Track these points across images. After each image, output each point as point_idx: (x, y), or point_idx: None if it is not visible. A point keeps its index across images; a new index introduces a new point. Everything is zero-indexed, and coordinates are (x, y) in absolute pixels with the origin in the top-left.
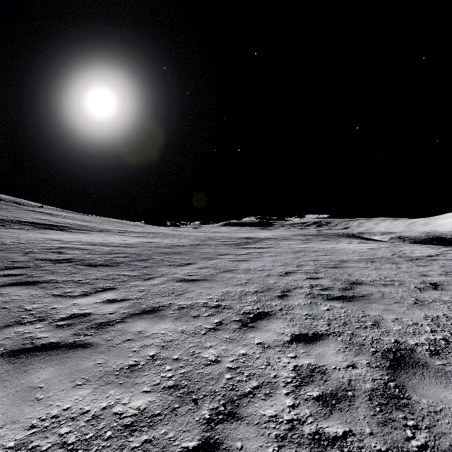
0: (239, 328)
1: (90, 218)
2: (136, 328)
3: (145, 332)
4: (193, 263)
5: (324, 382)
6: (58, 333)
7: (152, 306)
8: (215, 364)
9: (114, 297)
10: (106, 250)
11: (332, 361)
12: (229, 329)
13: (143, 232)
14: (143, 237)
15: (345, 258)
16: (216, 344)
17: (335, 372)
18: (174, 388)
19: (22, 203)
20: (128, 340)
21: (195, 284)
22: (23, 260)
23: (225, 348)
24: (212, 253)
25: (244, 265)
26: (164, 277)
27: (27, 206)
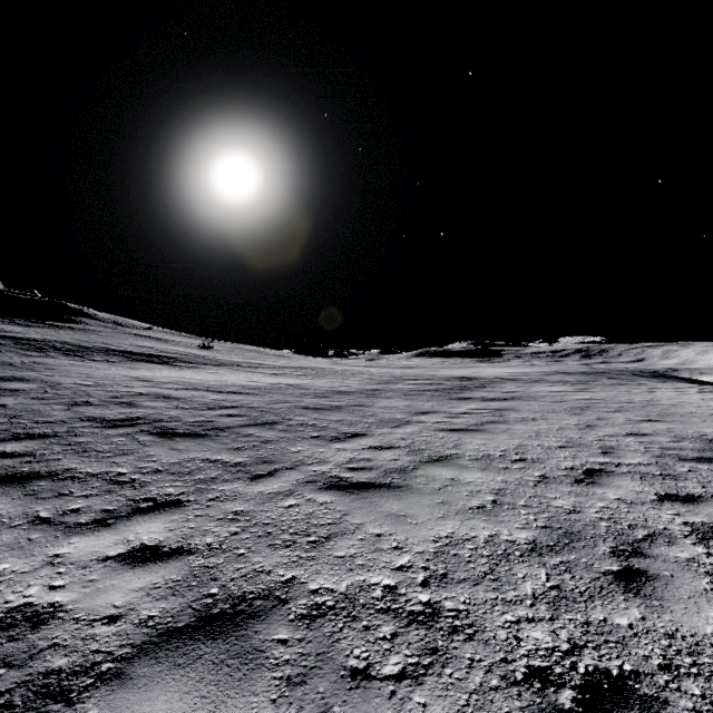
0: None
1: (214, 345)
2: None
3: None
4: (363, 434)
5: None
6: None
7: (238, 589)
8: None
9: (158, 539)
10: (211, 400)
11: None
12: None
13: (286, 367)
14: (285, 376)
15: (709, 430)
16: None
17: None
18: None
19: (125, 323)
20: None
21: (364, 502)
22: (58, 419)
23: None
24: (401, 409)
25: (474, 442)
26: (296, 473)
27: (131, 328)
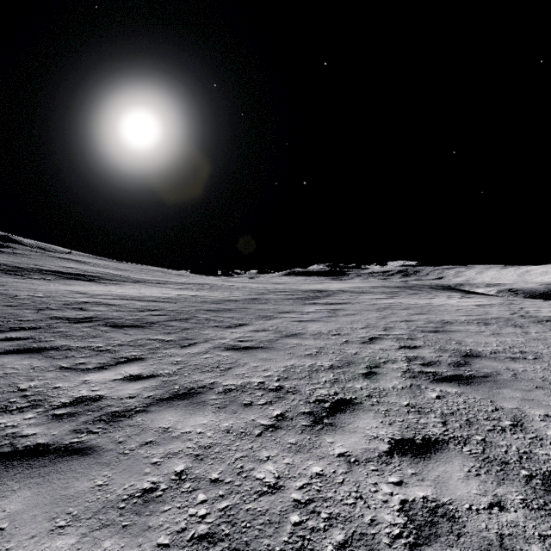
0: (309, 426)
1: (126, 266)
2: (162, 422)
3: (174, 429)
4: (246, 324)
5: (457, 538)
6: (52, 428)
7: (189, 386)
8: (275, 492)
9: (138, 372)
10: (139, 306)
11: (463, 493)
12: (295, 427)
13: (187, 283)
14: (187, 289)
15: (448, 318)
16: (276, 454)
17: (471, 517)
18: (207, 539)
19: (47, 248)
20: (148, 442)
21: (248, 355)
22: (34, 318)
23: (290, 462)
24: (271, 310)
25: (314, 327)
26: (208, 344)
27: (53, 252)
